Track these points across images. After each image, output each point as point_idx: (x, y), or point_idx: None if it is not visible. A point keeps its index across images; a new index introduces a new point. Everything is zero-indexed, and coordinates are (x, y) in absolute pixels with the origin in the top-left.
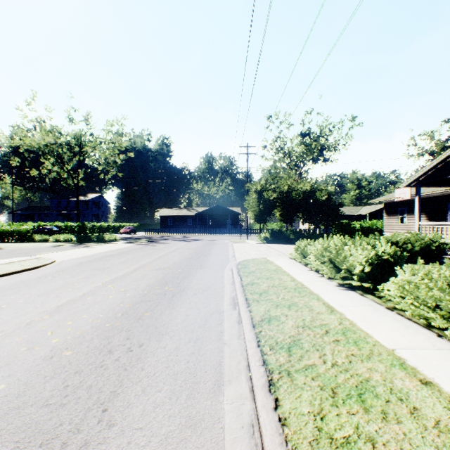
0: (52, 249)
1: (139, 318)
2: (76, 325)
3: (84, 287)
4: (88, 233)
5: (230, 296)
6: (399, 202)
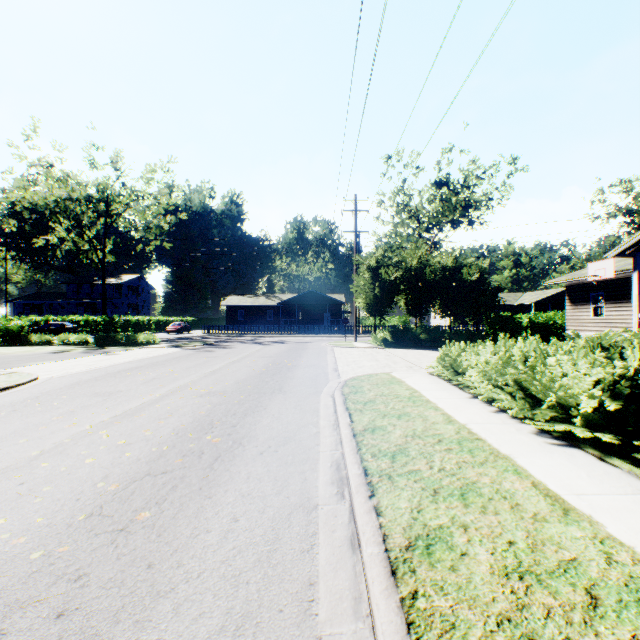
0: (49, 357)
1: (121, 531)
2: None
3: (51, 435)
4: (118, 331)
5: (330, 459)
6: (593, 284)
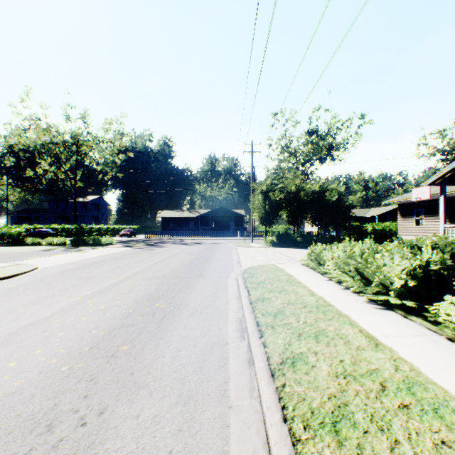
0: (41, 253)
1: (112, 356)
2: (20, 369)
3: (56, 303)
4: (86, 235)
5: (236, 317)
6: (416, 203)
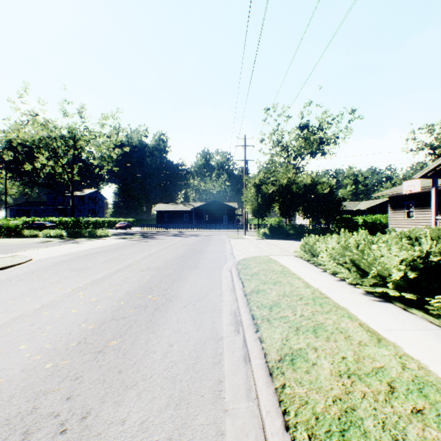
0: (37, 245)
1: (100, 352)
2: (1, 367)
3: (46, 295)
4: (82, 228)
5: (230, 310)
6: (406, 196)
